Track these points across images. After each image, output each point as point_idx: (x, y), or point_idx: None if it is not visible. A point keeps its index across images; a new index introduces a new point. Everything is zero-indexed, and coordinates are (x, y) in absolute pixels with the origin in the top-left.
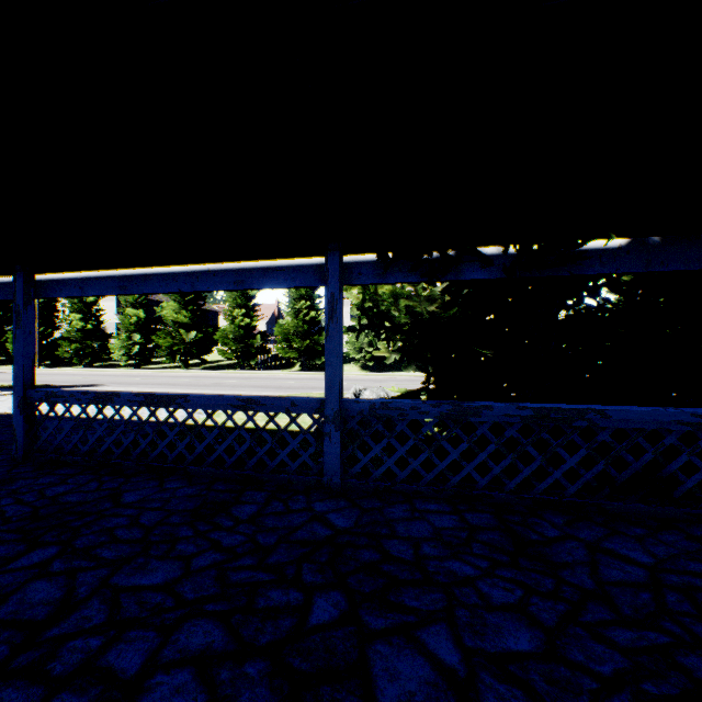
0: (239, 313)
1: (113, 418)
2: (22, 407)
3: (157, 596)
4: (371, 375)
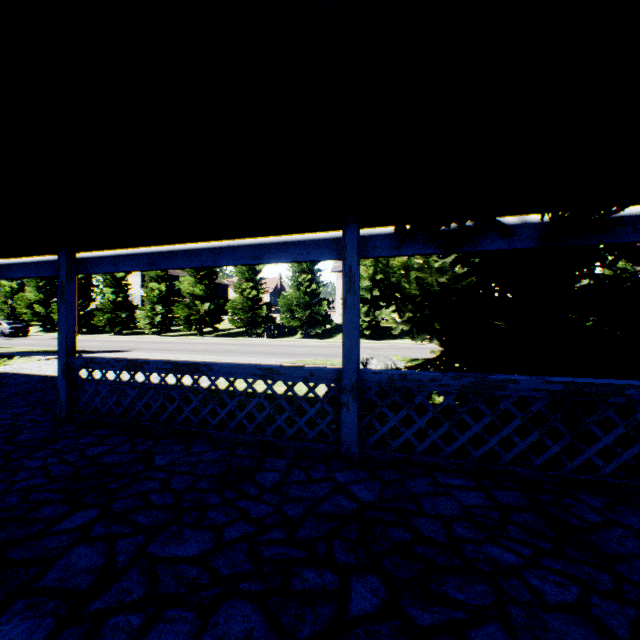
0: (247, 286)
1: (143, 384)
2: (65, 372)
3: (192, 569)
4: (368, 343)
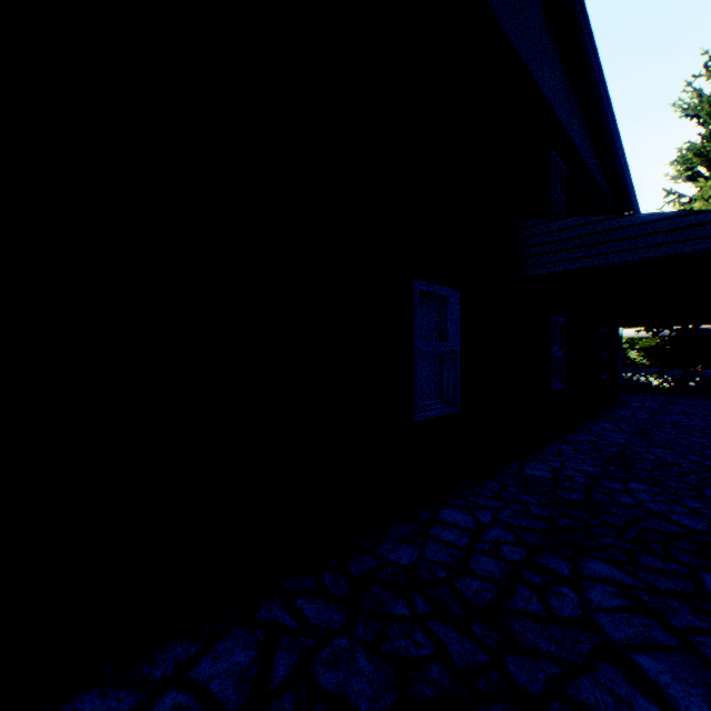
0: None
1: None
2: None
3: None
4: None
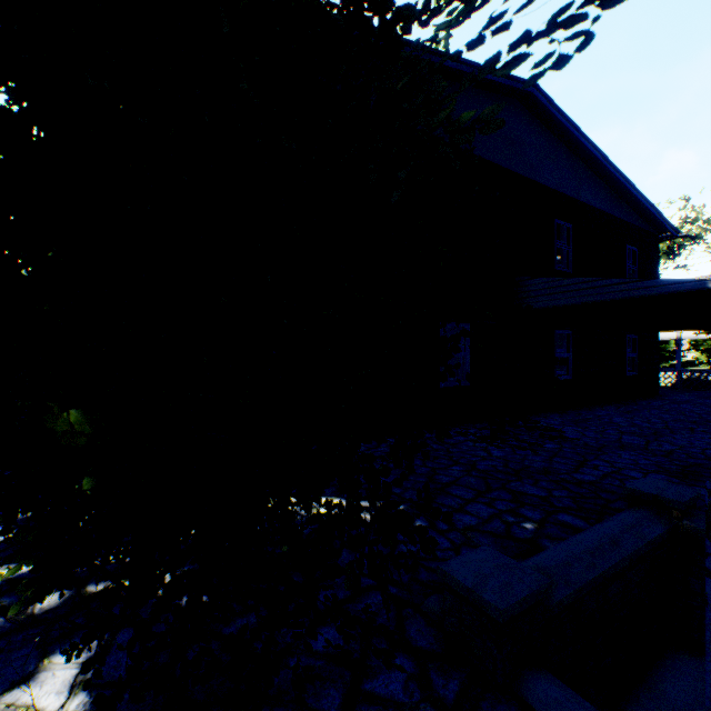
0: None
1: None
2: None
3: None
4: None
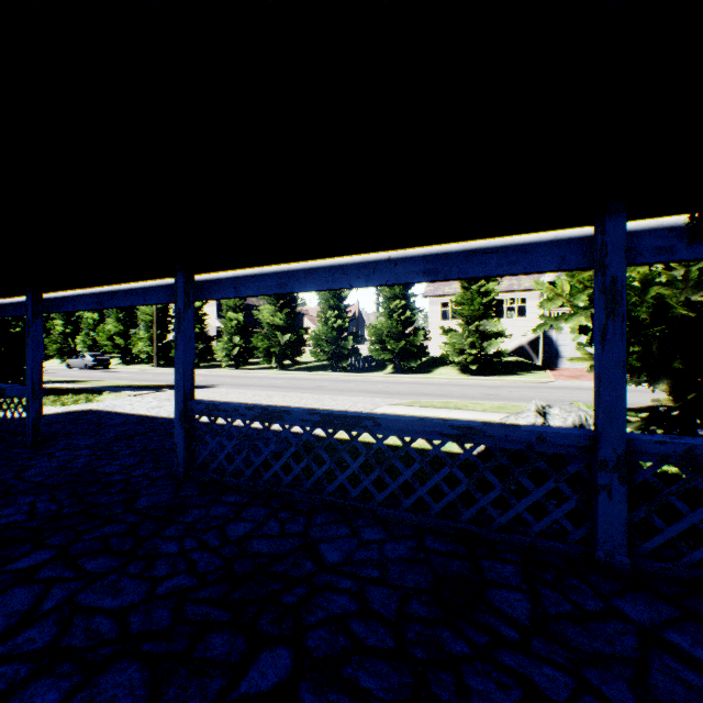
0: (332, 314)
1: (281, 439)
2: (183, 420)
3: None
4: (477, 380)
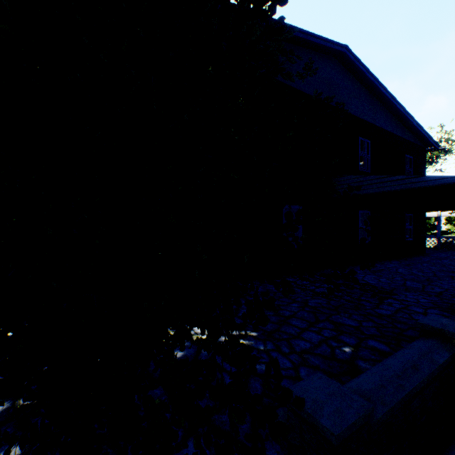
0: None
1: None
2: None
3: None
4: None
